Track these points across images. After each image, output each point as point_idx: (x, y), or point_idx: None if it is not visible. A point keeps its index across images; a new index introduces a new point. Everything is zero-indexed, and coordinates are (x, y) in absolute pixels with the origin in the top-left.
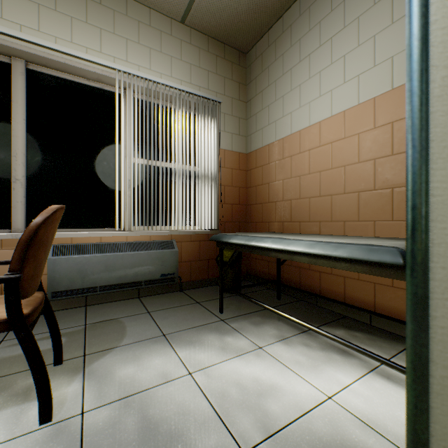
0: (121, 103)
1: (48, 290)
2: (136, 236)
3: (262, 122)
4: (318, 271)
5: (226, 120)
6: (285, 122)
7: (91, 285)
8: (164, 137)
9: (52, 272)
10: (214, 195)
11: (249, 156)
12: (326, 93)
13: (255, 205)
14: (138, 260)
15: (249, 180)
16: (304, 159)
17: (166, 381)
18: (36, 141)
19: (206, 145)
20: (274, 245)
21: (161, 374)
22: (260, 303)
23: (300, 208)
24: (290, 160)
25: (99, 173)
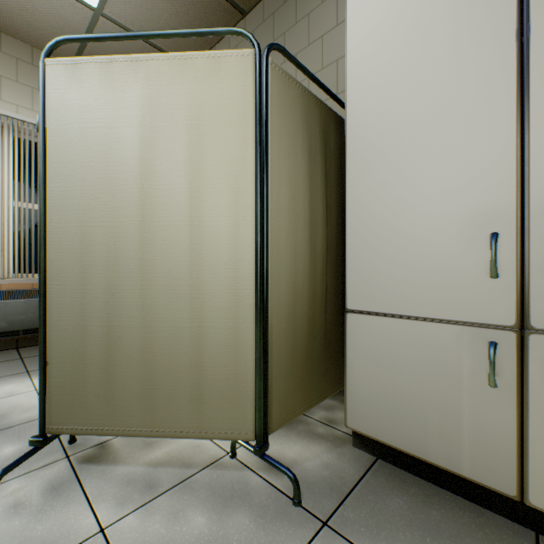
0: None
1: None
2: (14, 284)
3: None
4: None
5: None
6: None
7: None
8: None
9: None
10: None
11: None
12: None
13: None
14: (15, 309)
15: None
16: None
17: (11, 395)
18: None
19: None
20: None
21: (8, 393)
22: None
23: None
24: None
25: None
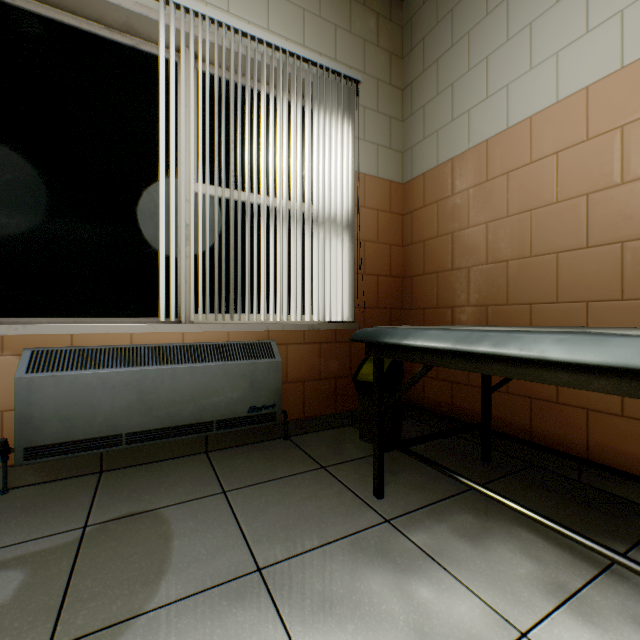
0: (170, 64)
1: (17, 445)
2: (200, 334)
3: (436, 118)
4: (583, 409)
5: (367, 120)
6: (493, 108)
7: (108, 432)
8: (256, 139)
9: (24, 406)
10: (348, 256)
11: (408, 187)
12: (606, 21)
13: (421, 276)
14: (205, 380)
15: (408, 231)
16: (543, 174)
17: None
18: (3, 141)
19: (332, 162)
20: (575, 352)
21: None
22: (488, 493)
23: (532, 275)
24: (506, 181)
25: (131, 211)
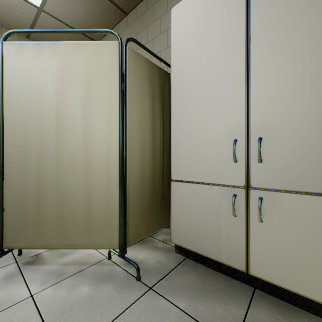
0: None
1: None
2: None
3: None
4: None
5: None
6: None
7: None
8: None
9: None
10: None
11: None
12: None
13: None
14: None
15: None
16: None
17: None
18: None
19: None
20: None
21: None
22: None
23: None
24: None
25: None
